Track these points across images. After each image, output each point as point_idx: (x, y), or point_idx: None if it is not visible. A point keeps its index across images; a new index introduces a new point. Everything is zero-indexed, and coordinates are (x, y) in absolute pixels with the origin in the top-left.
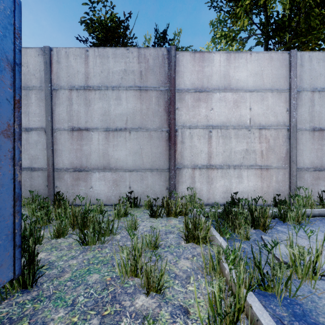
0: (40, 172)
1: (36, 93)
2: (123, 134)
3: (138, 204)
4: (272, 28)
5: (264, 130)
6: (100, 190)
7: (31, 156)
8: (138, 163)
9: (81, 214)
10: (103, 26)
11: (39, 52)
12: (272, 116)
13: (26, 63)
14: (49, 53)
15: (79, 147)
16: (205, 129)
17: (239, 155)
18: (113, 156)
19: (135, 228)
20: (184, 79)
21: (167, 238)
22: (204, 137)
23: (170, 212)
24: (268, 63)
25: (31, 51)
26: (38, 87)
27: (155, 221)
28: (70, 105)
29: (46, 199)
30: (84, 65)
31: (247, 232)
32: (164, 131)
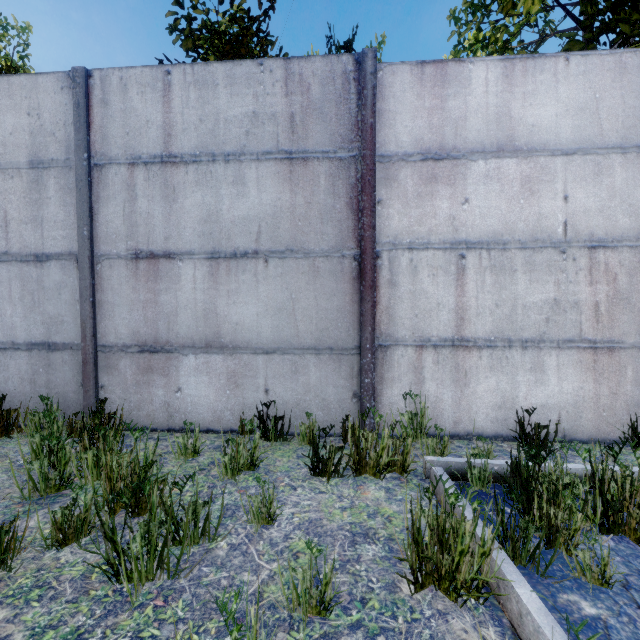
0: (67, 353)
1: (57, 176)
2: (251, 266)
3: (286, 433)
4: (611, 2)
5: (604, 251)
6: (198, 396)
7: (49, 318)
8: (287, 333)
9: (131, 474)
10: (217, 36)
11: (64, 81)
12: (624, 215)
13: (36, 109)
14: (83, 82)
15: (152, 297)
16: (450, 250)
17: (536, 315)
18: (228, 316)
19: (271, 519)
20: (395, 131)
21: (358, 561)
22: (447, 270)
23: (363, 461)
24: (613, 81)
25: (47, 81)
26: (63, 161)
27: (325, 490)
28: (131, 201)
29: (80, 414)
30: (160, 107)
31: (604, 563)
32: (348, 256)
